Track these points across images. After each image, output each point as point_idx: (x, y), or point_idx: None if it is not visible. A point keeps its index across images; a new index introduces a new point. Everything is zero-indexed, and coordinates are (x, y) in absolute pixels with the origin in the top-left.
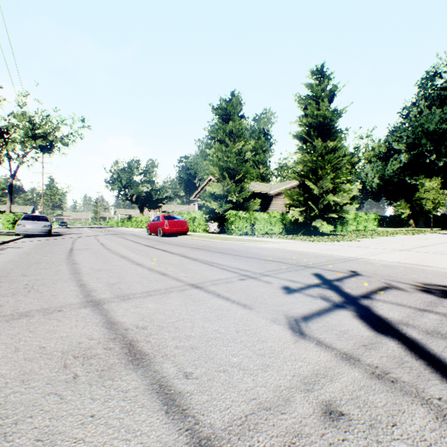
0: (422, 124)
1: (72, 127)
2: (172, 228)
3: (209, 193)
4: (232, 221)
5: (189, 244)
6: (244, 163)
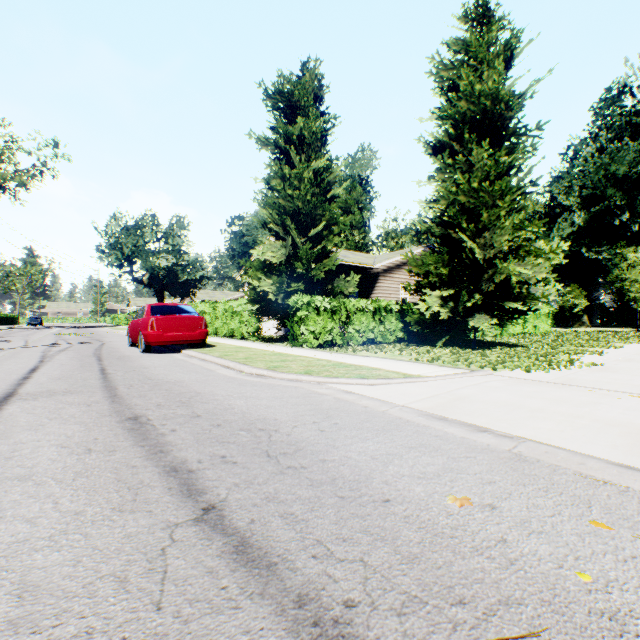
0: (607, 165)
1: (38, 157)
2: (165, 334)
3: (259, 262)
4: (302, 318)
5: (164, 384)
6: (327, 202)
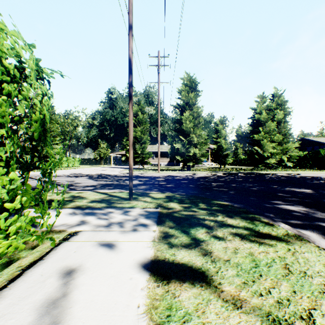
0: (105, 115)
1: None
2: None
3: None
4: None
5: None
6: None
